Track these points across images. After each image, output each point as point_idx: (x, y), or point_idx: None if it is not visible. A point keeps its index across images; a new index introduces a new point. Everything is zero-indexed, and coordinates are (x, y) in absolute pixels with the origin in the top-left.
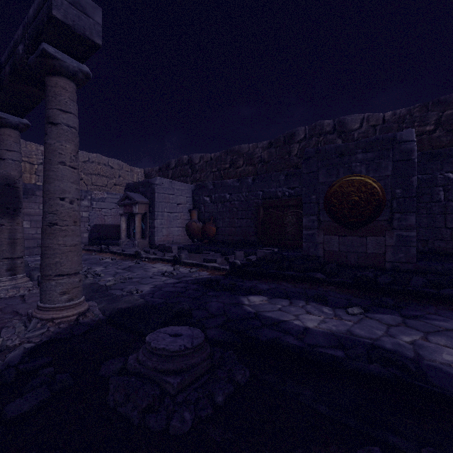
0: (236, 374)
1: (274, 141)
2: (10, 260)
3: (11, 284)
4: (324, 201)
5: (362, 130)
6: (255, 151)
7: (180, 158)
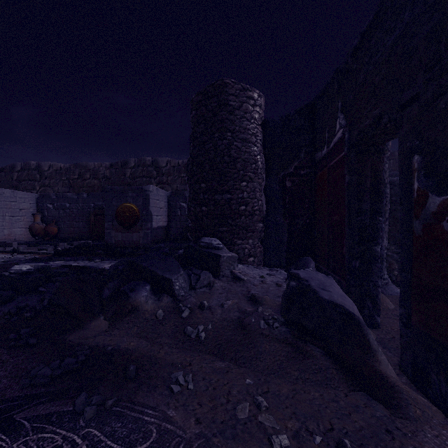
0: None
1: (115, 164)
2: None
3: None
4: (115, 215)
5: (167, 168)
6: (100, 169)
7: (27, 163)
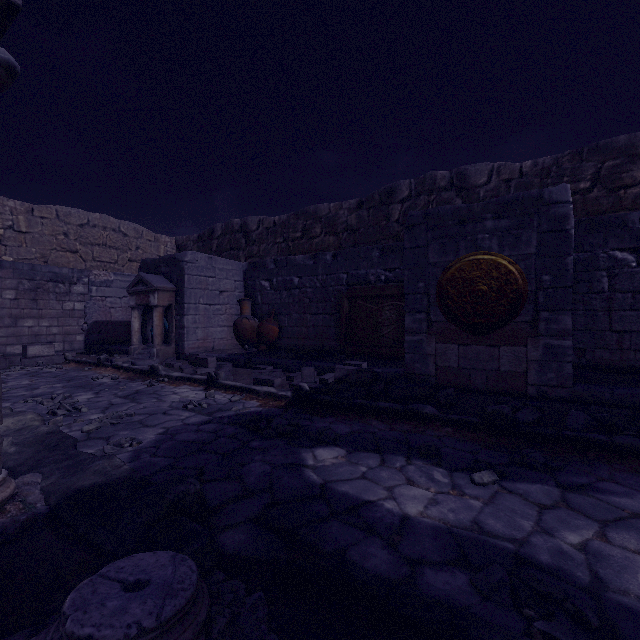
0: None
1: (366, 199)
2: None
3: None
4: (436, 291)
5: (491, 186)
6: (339, 213)
7: (229, 223)
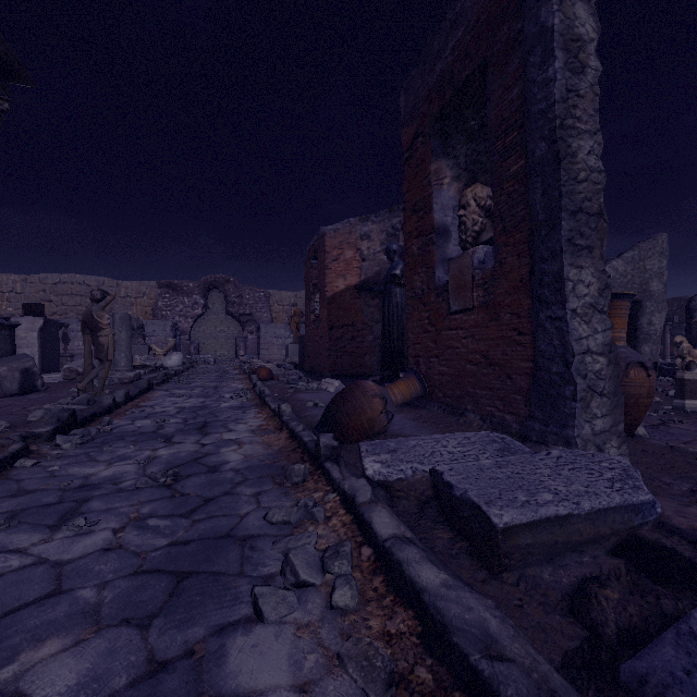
0: None
1: None
2: None
3: None
4: None
5: None
6: None
7: None
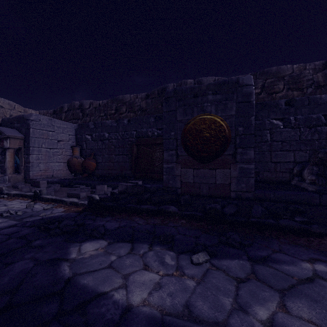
0: None
1: (151, 93)
2: None
3: None
4: (181, 137)
5: None
6: (136, 100)
7: (72, 103)
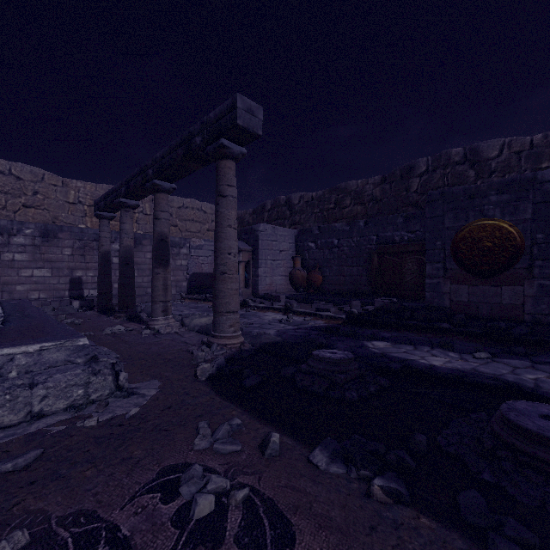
0: (380, 380)
1: (389, 175)
2: (164, 303)
3: (166, 323)
4: (451, 247)
5: (502, 158)
6: (365, 188)
7: (277, 199)
